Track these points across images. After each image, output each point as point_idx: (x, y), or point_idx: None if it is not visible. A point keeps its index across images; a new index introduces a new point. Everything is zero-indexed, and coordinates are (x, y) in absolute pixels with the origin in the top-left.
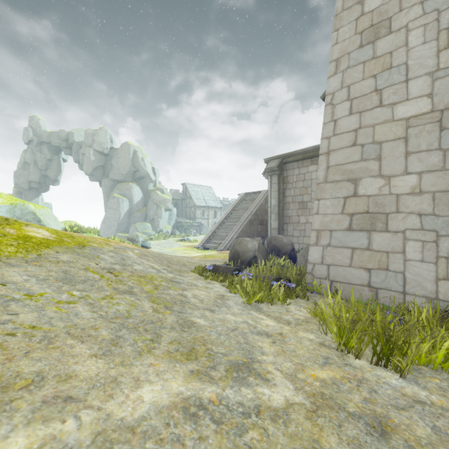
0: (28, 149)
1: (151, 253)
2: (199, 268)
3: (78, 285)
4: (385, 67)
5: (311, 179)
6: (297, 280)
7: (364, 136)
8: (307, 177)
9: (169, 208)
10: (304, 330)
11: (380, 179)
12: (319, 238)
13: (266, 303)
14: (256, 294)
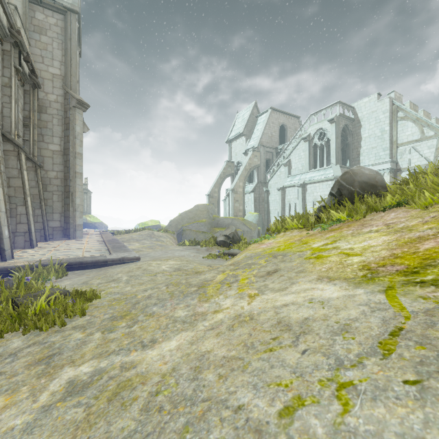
0: None
1: None
2: None
3: None
4: None
5: None
6: None
7: None
8: None
9: None
10: None
11: None
12: None
13: None
14: None
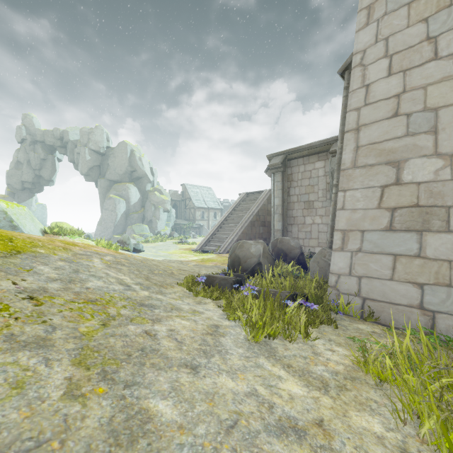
0: (21, 148)
1: (131, 260)
2: (190, 279)
3: None
4: (442, 5)
5: (317, 176)
6: (316, 297)
7: (410, 102)
8: (314, 174)
9: (167, 209)
10: (356, 406)
11: (436, 159)
12: (346, 240)
13: (281, 337)
14: (266, 326)
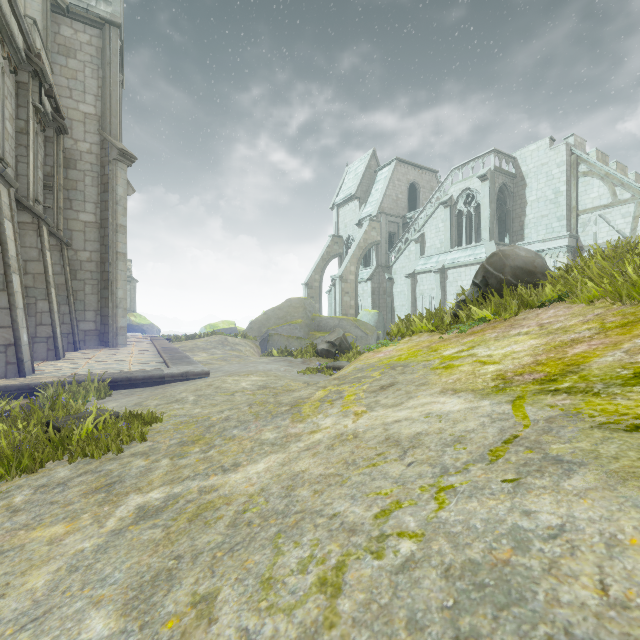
0: None
1: None
2: None
3: (440, 581)
4: None
5: None
6: None
7: None
8: None
9: None
10: None
11: None
12: None
13: None
14: None
